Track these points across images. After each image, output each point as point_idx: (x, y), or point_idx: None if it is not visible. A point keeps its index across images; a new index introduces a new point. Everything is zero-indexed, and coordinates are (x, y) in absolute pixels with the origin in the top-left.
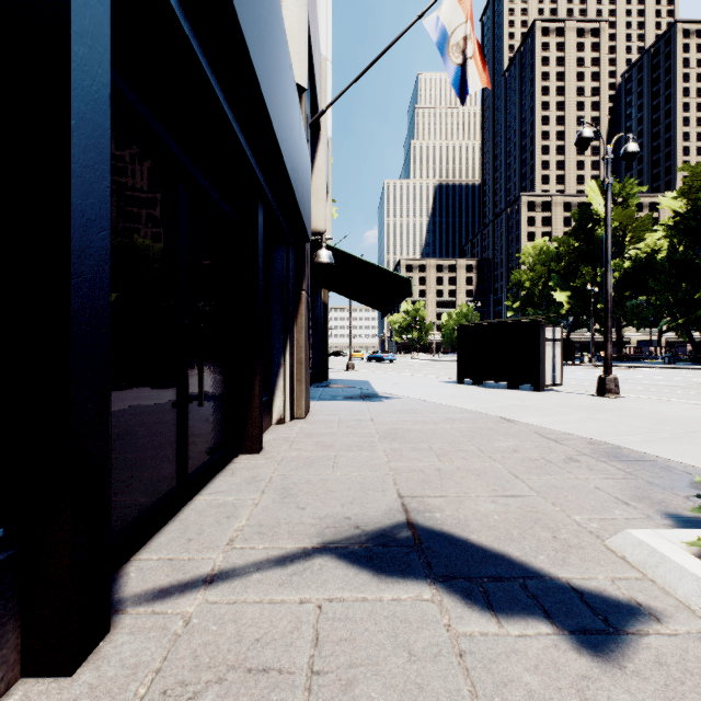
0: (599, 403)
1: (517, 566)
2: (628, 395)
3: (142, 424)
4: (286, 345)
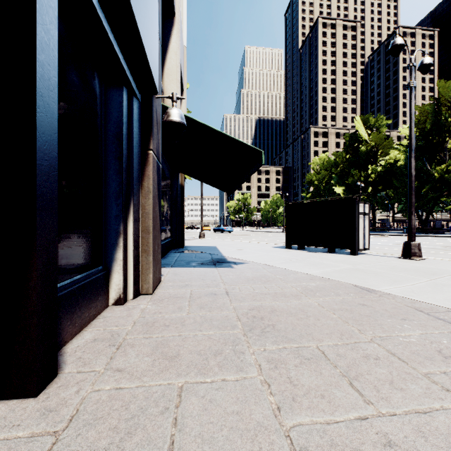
0: (417, 266)
1: None
2: (425, 257)
3: None
4: (128, 210)
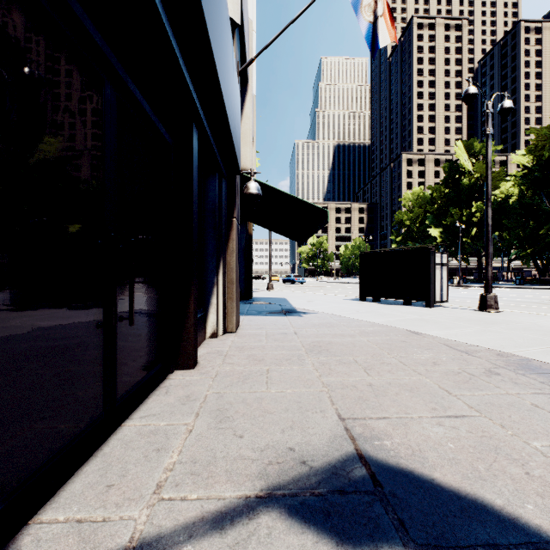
0: (485, 317)
1: (509, 524)
2: (504, 310)
3: (54, 349)
4: (219, 266)
